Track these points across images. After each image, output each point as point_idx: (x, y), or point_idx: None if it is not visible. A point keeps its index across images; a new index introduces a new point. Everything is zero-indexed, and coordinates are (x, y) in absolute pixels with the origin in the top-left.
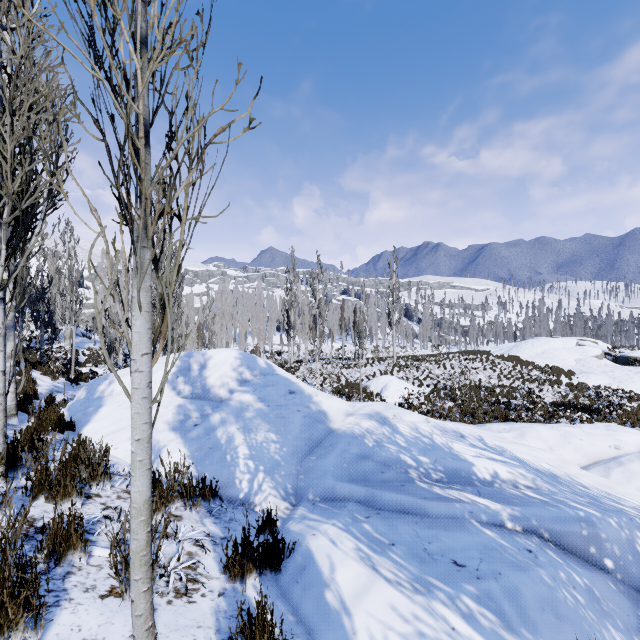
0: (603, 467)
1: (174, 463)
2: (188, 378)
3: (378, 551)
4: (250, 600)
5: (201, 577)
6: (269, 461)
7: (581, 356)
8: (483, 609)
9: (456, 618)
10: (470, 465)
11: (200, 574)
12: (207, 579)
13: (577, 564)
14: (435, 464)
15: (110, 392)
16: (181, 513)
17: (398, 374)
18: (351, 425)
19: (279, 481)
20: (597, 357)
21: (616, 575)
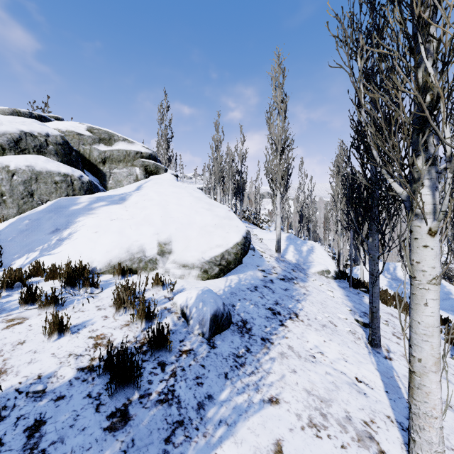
0: None
1: (394, 292)
2: (388, 272)
3: (448, 313)
4: None
5: None
6: None
7: None
8: None
9: None
10: None
11: None
12: None
13: None
14: None
15: (359, 273)
16: None
17: None
18: None
19: None
20: None
21: None
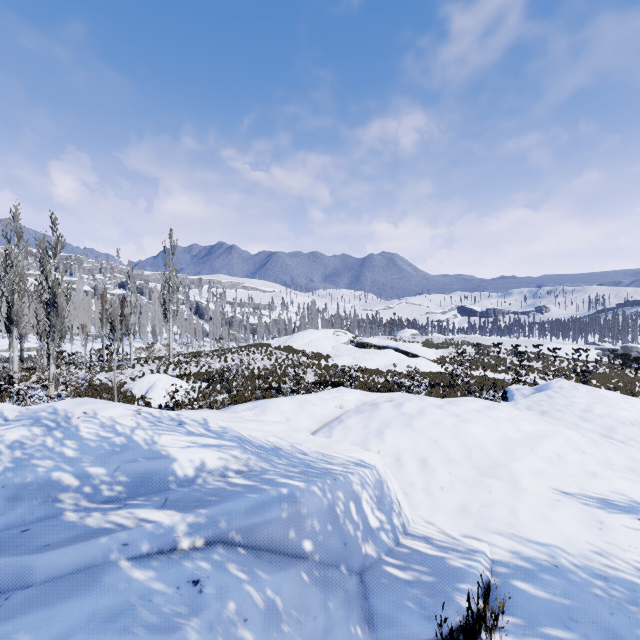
0: (328, 428)
1: None
2: None
3: None
4: None
5: None
6: None
7: (336, 343)
8: None
9: None
10: (170, 462)
11: None
12: None
13: (268, 567)
14: (115, 474)
15: None
16: None
17: (173, 372)
18: None
19: None
20: (346, 343)
21: (314, 557)
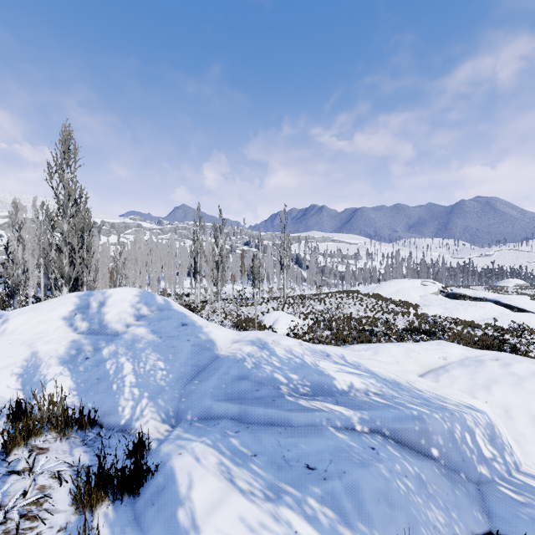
0: (434, 374)
1: (48, 395)
2: (86, 315)
3: (239, 463)
4: (95, 531)
5: (45, 512)
6: (154, 387)
7: (424, 293)
8: (325, 508)
9: (300, 521)
10: (332, 379)
11: (45, 509)
12: (51, 514)
13: (410, 455)
14: (303, 380)
15: (2, 331)
16: (49, 445)
17: (288, 310)
18: (235, 351)
19: (161, 405)
20: (435, 293)
21: (440, 461)
